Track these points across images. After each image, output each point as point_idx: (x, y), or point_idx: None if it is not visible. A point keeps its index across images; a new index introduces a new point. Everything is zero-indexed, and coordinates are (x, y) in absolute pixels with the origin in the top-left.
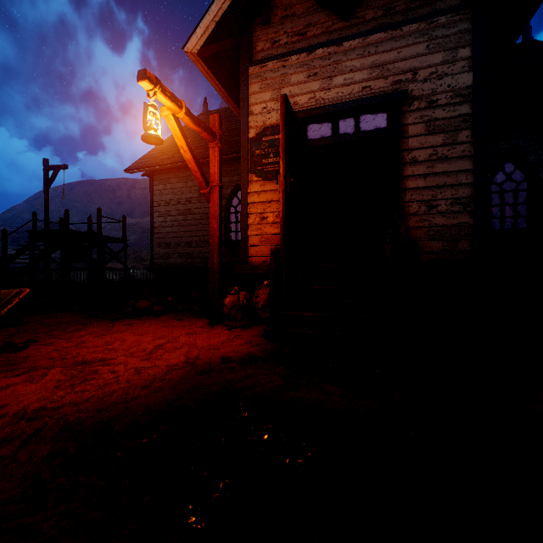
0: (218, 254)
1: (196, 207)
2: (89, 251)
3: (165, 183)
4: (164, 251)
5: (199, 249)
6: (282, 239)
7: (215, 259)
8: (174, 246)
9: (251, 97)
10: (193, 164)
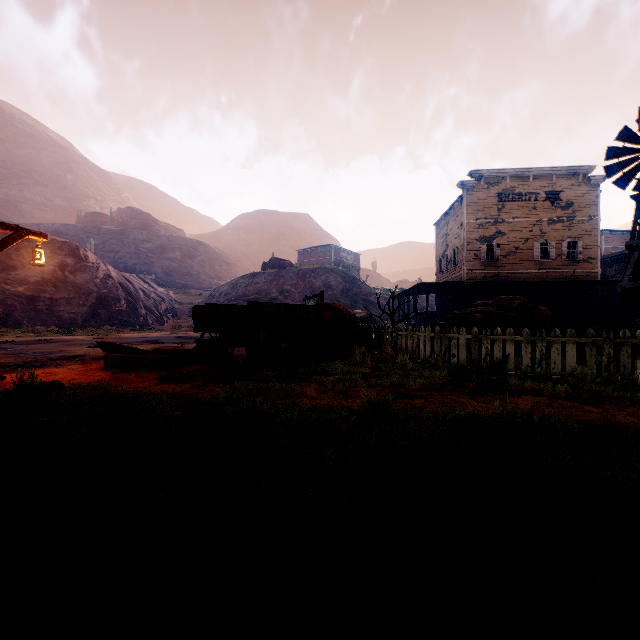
0: None
1: None
2: None
3: None
4: None
5: None
6: None
7: None
8: None
9: None
10: None
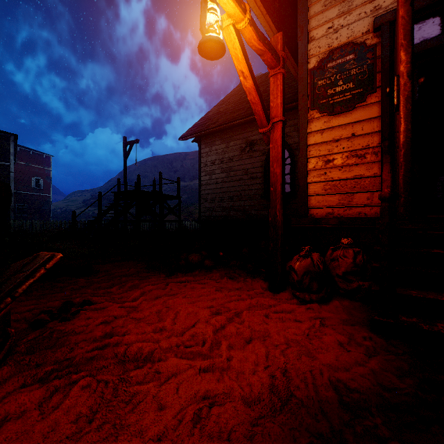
0: (281, 205)
1: (237, 164)
2: (153, 207)
3: (211, 146)
4: (209, 205)
5: (240, 203)
6: (404, 177)
7: (278, 211)
8: (218, 201)
9: (311, 21)
10: (254, 93)
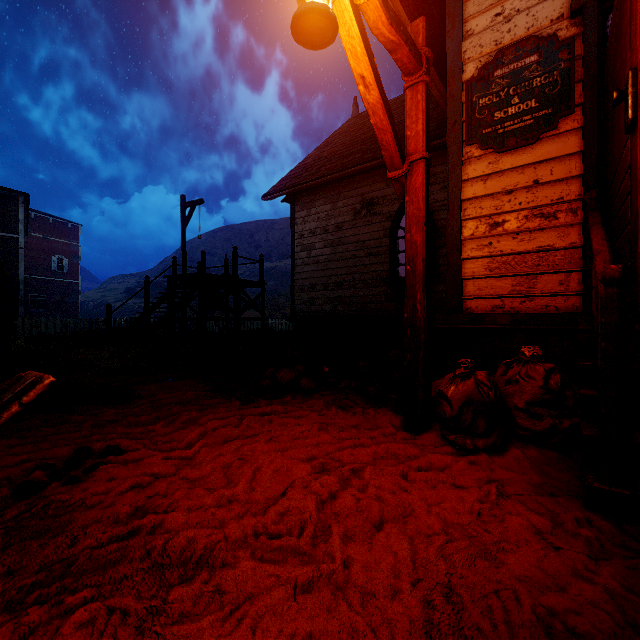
0: (424, 294)
1: (348, 234)
2: (224, 298)
3: (309, 207)
4: (307, 296)
5: (353, 292)
6: None
7: (418, 302)
8: (320, 288)
9: (468, 6)
10: (381, 113)
